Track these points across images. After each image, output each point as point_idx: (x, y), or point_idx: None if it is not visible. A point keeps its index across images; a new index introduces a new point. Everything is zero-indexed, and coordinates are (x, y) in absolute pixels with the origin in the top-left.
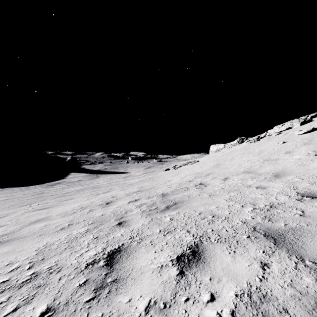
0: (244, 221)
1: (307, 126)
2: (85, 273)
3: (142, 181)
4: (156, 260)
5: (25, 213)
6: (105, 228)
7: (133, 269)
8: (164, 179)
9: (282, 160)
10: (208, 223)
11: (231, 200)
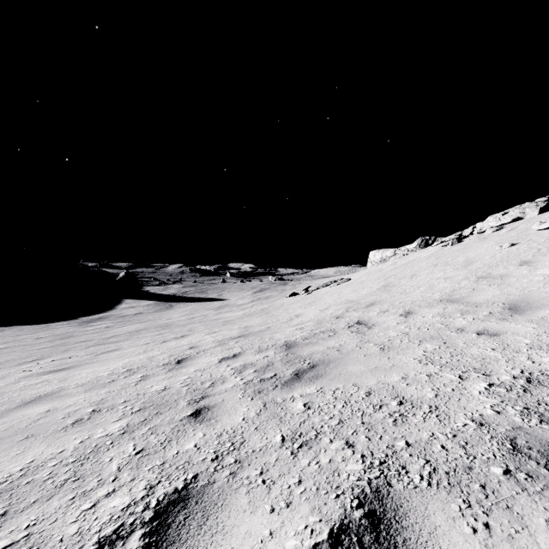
0: (480, 420)
1: None
2: None
3: (248, 316)
4: (275, 542)
5: (22, 379)
6: (164, 423)
7: None
8: (289, 311)
9: (516, 278)
10: (392, 422)
11: (431, 362)
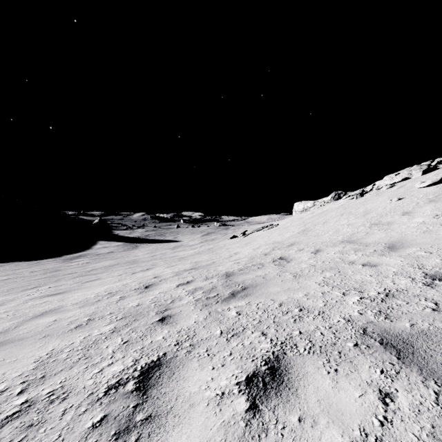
0: (348, 318)
1: (432, 175)
2: (104, 403)
3: (198, 253)
4: (214, 382)
5: (29, 300)
6: (140, 326)
7: (179, 398)
8: (229, 250)
9: (398, 225)
10: (293, 321)
11: (326, 284)
